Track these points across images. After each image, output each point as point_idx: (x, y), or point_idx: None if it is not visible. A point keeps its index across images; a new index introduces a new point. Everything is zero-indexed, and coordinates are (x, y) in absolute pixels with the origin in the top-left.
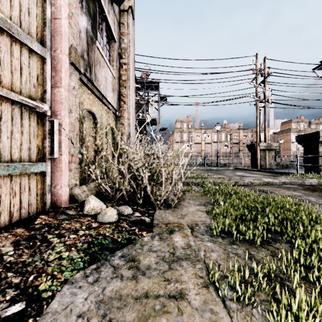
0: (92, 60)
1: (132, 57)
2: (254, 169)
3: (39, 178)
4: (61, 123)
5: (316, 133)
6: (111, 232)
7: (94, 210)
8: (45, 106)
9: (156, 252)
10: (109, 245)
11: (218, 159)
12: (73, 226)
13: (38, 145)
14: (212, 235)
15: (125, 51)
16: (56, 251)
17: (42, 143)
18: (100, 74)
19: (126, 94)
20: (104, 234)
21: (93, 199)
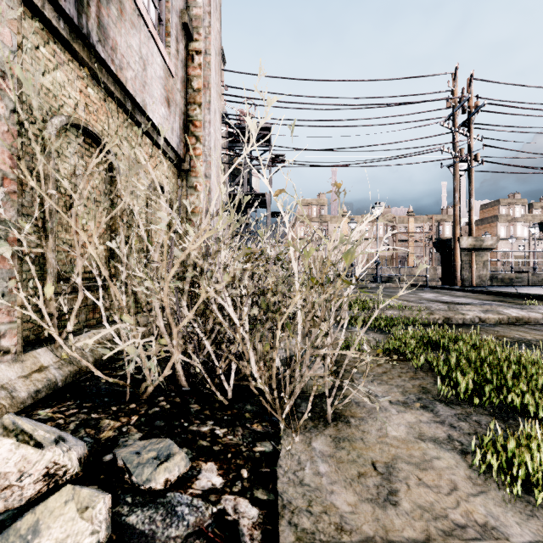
0: None
1: (216, 43)
2: (452, 287)
3: None
4: None
5: None
6: None
7: (6, 492)
8: None
9: None
10: None
11: (378, 268)
12: None
13: None
14: None
15: (198, 24)
16: None
17: None
18: (124, 38)
19: (200, 121)
20: None
21: (9, 439)
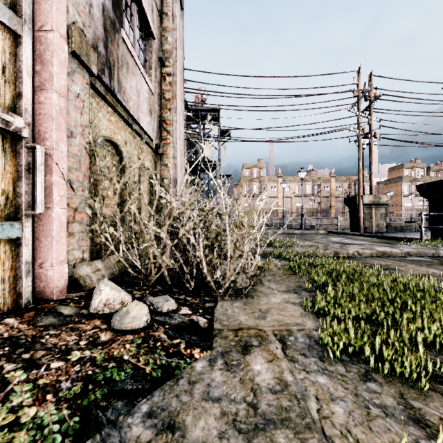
0: (113, 58)
1: (180, 66)
2: (356, 233)
3: (7, 249)
4: (51, 153)
5: None
6: (134, 352)
7: (109, 306)
8: (17, 119)
9: (219, 402)
10: (127, 383)
11: (303, 218)
12: (63, 341)
13: (6, 191)
14: (322, 356)
15: (169, 55)
16: (11, 405)
17: (14, 186)
18: (129, 83)
19: (170, 121)
20: (121, 356)
21: (108, 287)
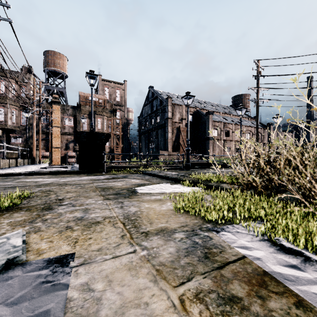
0: None
1: None
2: (0, 173)
3: None
4: None
5: (103, 134)
6: None
7: None
8: None
9: None
10: None
11: None
12: None
13: None
14: None
15: None
16: None
17: None
18: None
19: None
20: None
21: None
